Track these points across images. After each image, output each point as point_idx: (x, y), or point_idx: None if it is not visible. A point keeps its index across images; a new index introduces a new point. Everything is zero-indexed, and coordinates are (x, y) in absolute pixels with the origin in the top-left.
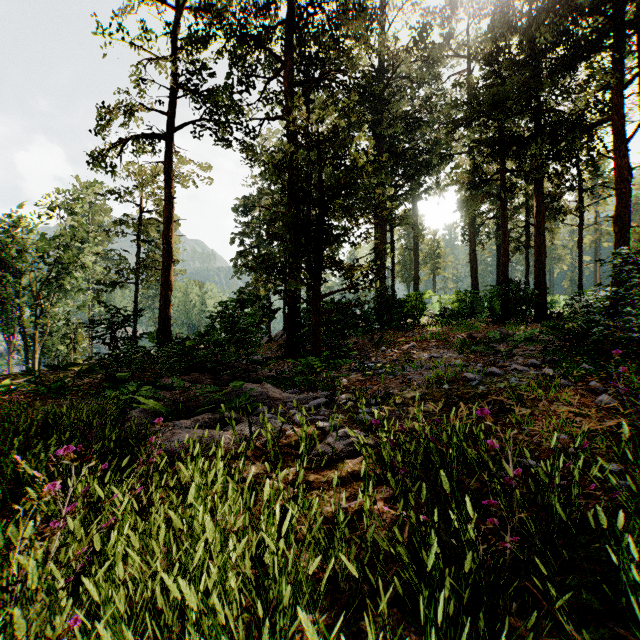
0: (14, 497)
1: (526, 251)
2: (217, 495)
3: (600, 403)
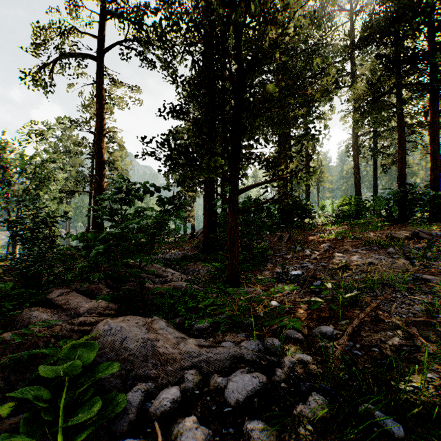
0: None
1: None
2: None
3: None
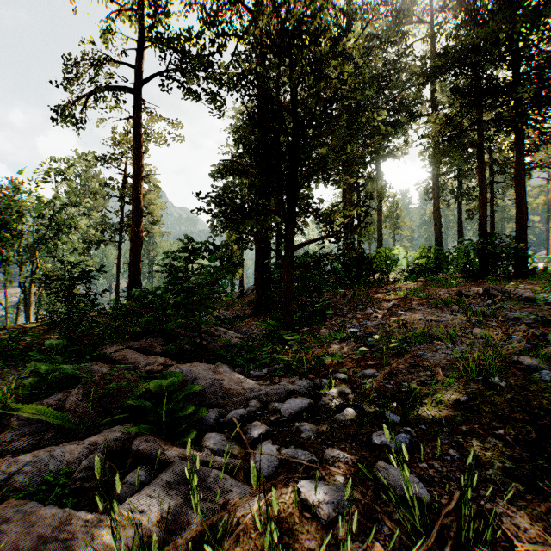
0: None
1: (491, 208)
2: None
3: None
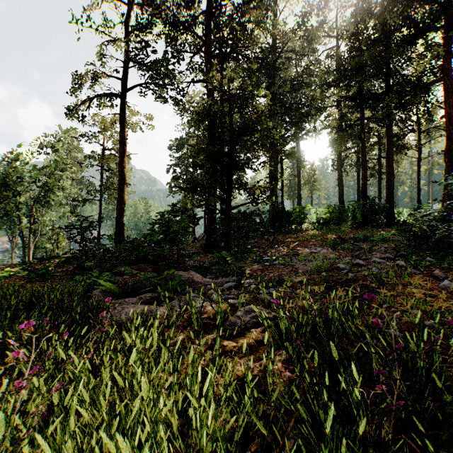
0: (4, 355)
1: (379, 176)
2: (151, 360)
3: (443, 287)
